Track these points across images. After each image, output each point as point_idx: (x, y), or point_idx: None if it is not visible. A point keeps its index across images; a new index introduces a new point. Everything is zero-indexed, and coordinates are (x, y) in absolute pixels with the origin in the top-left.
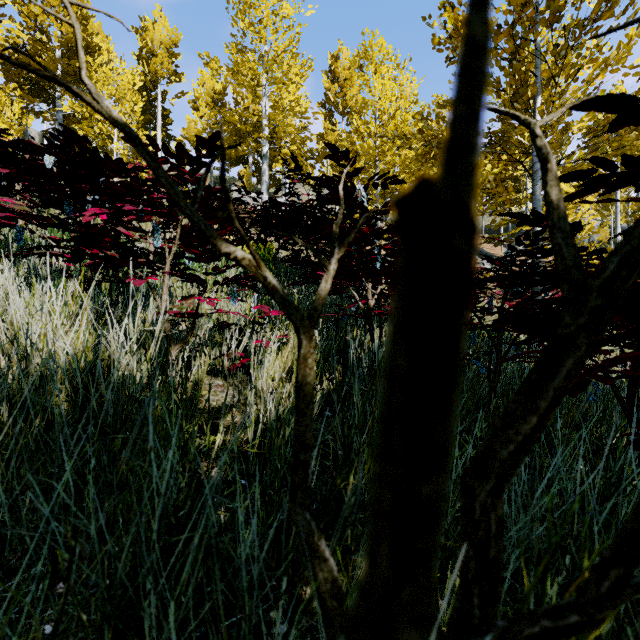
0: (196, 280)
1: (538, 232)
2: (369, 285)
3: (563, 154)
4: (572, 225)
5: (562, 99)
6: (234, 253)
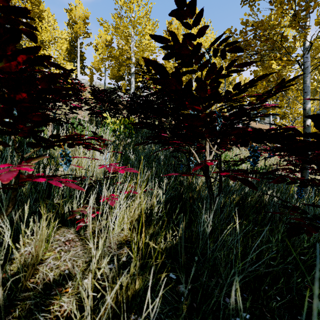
0: None
1: None
2: (207, 145)
3: None
4: None
5: None
6: None
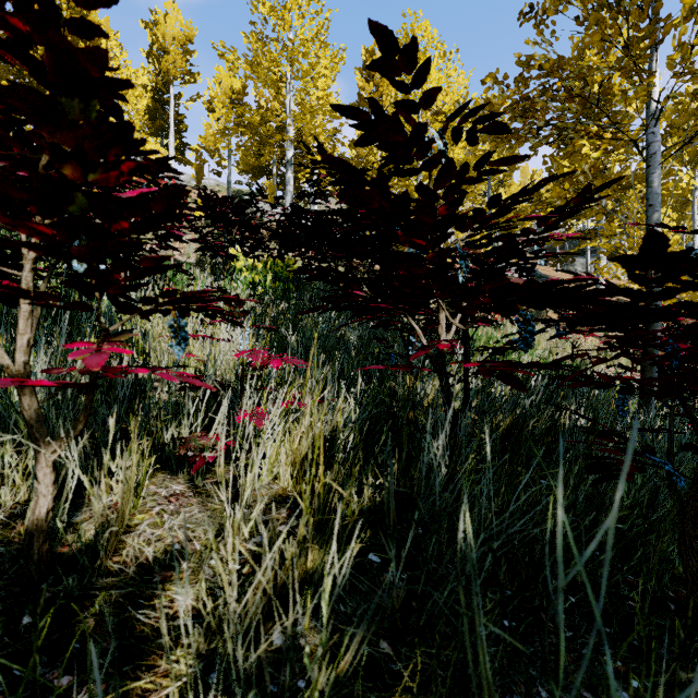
0: (67, 303)
1: None
2: (442, 313)
3: None
4: None
5: None
6: None
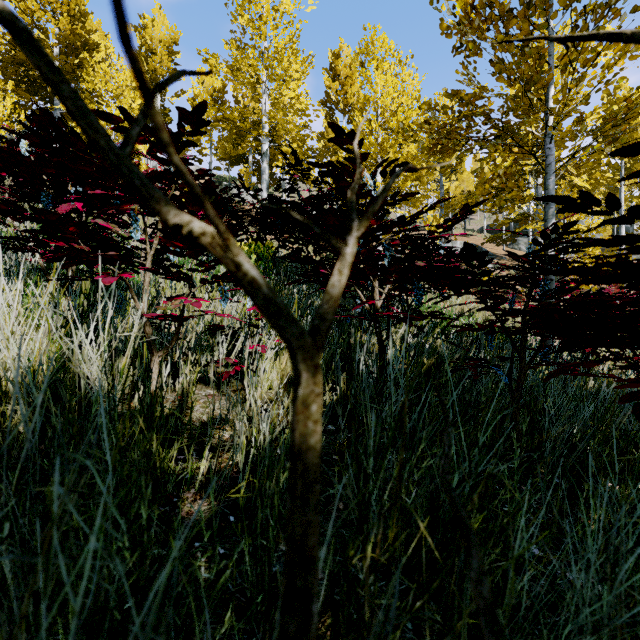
0: (180, 278)
1: (568, 224)
2: (376, 284)
3: (579, 145)
4: (631, 209)
5: (579, 86)
6: (188, 225)
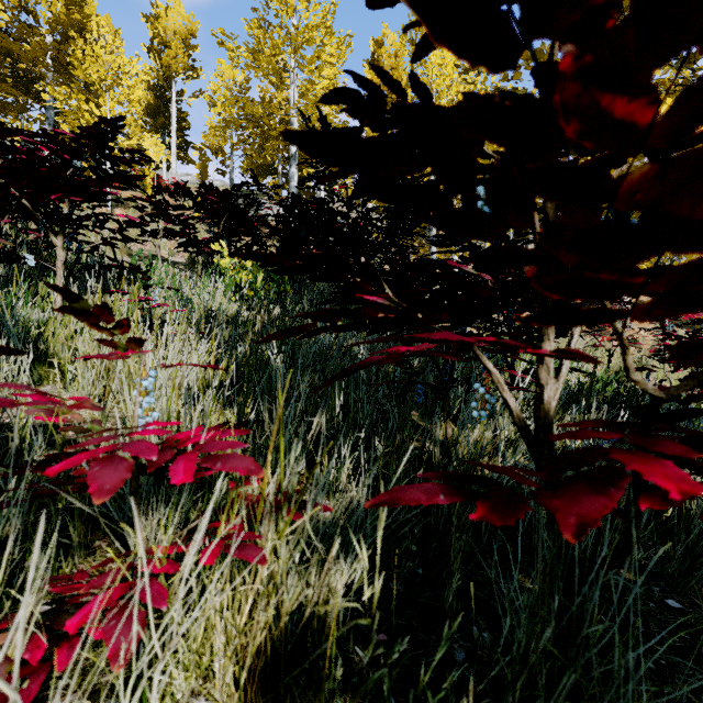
0: None
1: None
2: (549, 340)
3: None
4: None
5: None
6: None
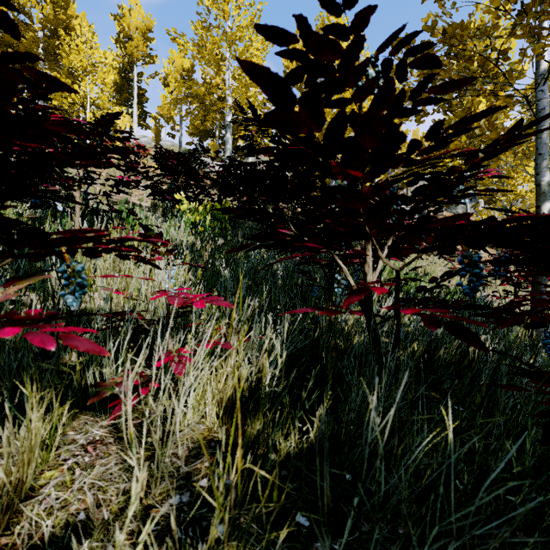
0: None
1: None
2: (368, 251)
3: None
4: None
5: None
6: None
